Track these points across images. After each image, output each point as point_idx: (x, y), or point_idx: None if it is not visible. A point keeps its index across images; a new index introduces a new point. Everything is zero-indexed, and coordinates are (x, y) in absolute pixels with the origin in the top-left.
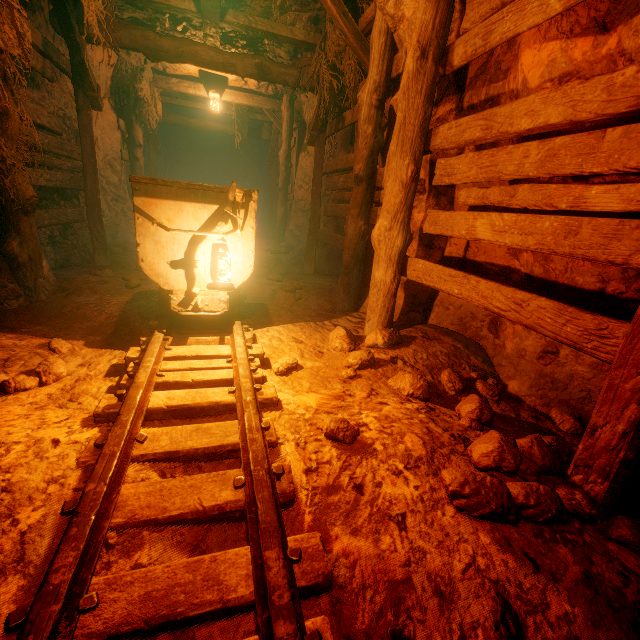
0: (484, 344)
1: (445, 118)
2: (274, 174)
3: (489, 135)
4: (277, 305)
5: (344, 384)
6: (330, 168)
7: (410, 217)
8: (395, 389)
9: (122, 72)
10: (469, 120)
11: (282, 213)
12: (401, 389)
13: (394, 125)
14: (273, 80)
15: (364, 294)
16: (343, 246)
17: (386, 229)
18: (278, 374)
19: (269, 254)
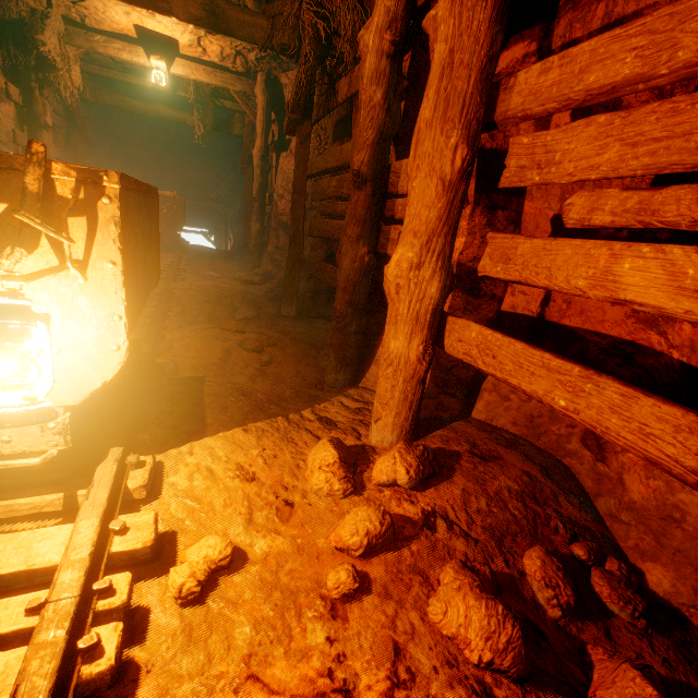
0: (573, 465)
1: (513, 72)
2: (250, 180)
3: (665, 66)
4: (226, 382)
5: (332, 622)
6: (317, 167)
7: (453, 245)
8: (446, 635)
9: (11, 14)
10: (600, 43)
11: (257, 230)
12: (461, 641)
13: (416, 95)
14: (232, 32)
15: (367, 359)
16: (335, 282)
17: (411, 266)
18: (179, 602)
19: (238, 284)
